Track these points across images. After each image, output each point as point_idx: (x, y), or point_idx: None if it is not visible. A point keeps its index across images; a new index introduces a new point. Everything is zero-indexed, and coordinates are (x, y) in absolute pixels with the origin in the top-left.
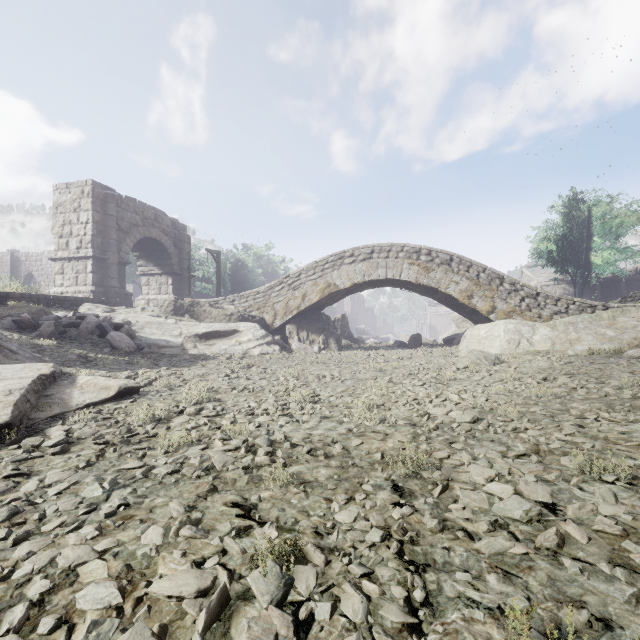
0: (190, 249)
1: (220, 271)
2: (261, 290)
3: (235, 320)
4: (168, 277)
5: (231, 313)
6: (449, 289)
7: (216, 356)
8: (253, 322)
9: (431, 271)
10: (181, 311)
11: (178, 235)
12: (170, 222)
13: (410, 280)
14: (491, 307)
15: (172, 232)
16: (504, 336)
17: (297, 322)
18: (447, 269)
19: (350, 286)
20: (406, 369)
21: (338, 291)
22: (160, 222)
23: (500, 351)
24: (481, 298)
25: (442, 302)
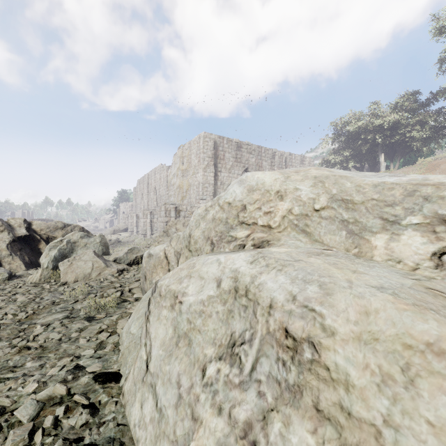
0: None
1: None
2: None
3: None
4: None
5: None
6: None
7: None
8: None
9: None
10: None
11: None
12: None
13: None
14: None
15: None
16: None
17: None
18: None
19: None
20: None
21: None
22: None
23: None
24: None
25: None
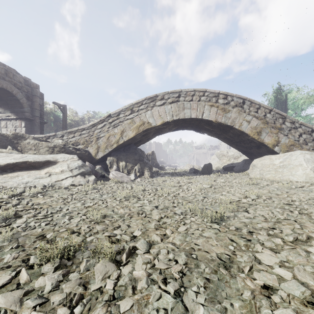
0: (43, 103)
1: (66, 119)
2: (86, 127)
3: (58, 152)
4: (21, 121)
5: (54, 145)
6: (242, 126)
7: (2, 192)
8: (77, 154)
9: (227, 112)
10: (3, 143)
11: (31, 91)
12: (22, 79)
13: (210, 119)
14: (276, 141)
15: (24, 87)
16: (307, 165)
17: (117, 154)
18: (240, 110)
19: (161, 124)
20: (254, 214)
21: (151, 128)
22: (11, 77)
23: (306, 179)
24: (268, 134)
25: (226, 140)
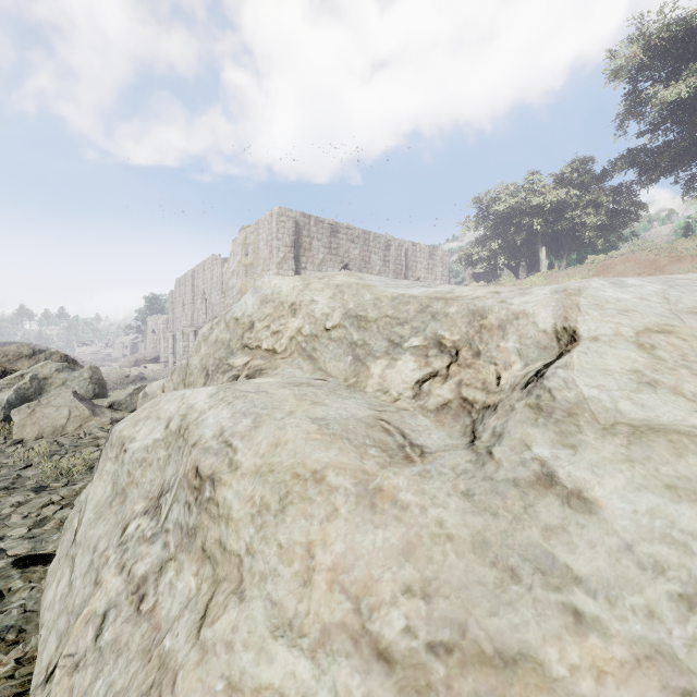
0: None
1: None
2: None
3: None
4: None
5: None
6: None
7: None
8: None
9: None
10: None
11: None
12: None
13: None
14: None
15: None
16: None
17: None
18: None
19: None
20: None
21: None
22: None
23: None
24: None
25: None
